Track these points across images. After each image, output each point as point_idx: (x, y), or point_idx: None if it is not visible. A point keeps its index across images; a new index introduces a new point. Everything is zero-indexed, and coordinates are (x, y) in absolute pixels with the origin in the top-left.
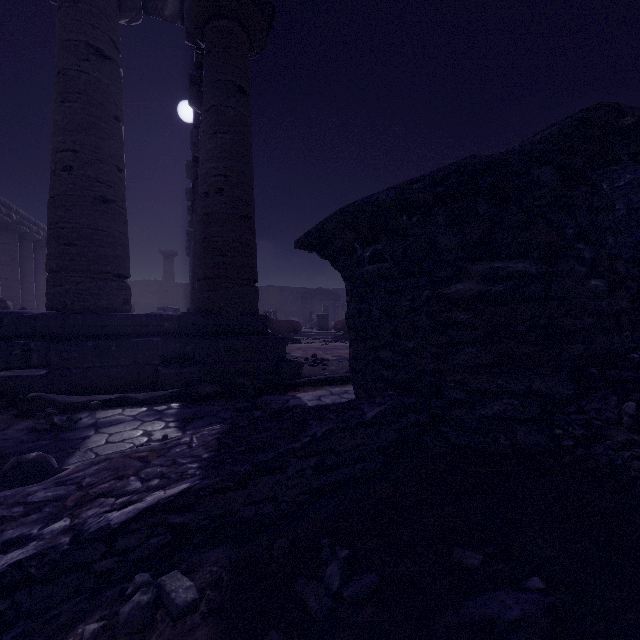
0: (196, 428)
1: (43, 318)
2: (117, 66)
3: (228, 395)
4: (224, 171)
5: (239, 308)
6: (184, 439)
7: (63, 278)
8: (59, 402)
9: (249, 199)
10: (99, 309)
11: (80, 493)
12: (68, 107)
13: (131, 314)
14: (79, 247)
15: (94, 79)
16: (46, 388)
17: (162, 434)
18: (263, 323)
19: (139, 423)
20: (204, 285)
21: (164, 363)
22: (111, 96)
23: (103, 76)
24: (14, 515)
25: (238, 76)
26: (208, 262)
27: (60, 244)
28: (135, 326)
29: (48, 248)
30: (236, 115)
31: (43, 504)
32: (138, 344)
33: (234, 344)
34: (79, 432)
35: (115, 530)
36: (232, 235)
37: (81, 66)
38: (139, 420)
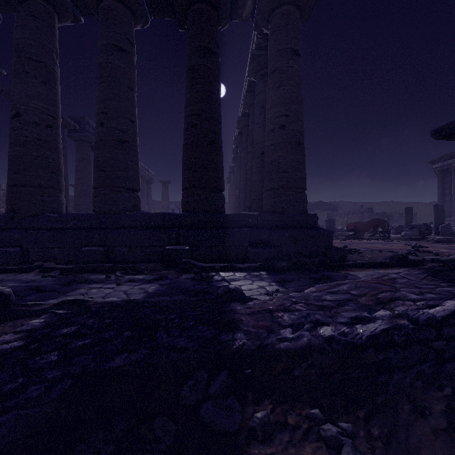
0: (293, 287)
1: (184, 216)
2: (218, 57)
3: (296, 269)
4: (285, 112)
5: (296, 209)
6: (393, 275)
7: (192, 192)
8: (198, 265)
9: (301, 130)
10: (211, 211)
11: (368, 297)
12: (194, 88)
13: (228, 213)
14: (201, 173)
15: (208, 68)
16: (189, 257)
17: (272, 288)
18: (313, 220)
19: (251, 281)
20: (271, 194)
21: (250, 245)
22: (216, 77)
23: (212, 65)
24: (331, 305)
25: (294, 43)
26: (274, 177)
27: (191, 172)
28: (231, 221)
29: (184, 175)
30: (293, 71)
31: (343, 301)
32: (235, 232)
33: (295, 234)
34: (219, 283)
35: (439, 321)
36: (291, 157)
37: (201, 62)
38: (249, 279)
